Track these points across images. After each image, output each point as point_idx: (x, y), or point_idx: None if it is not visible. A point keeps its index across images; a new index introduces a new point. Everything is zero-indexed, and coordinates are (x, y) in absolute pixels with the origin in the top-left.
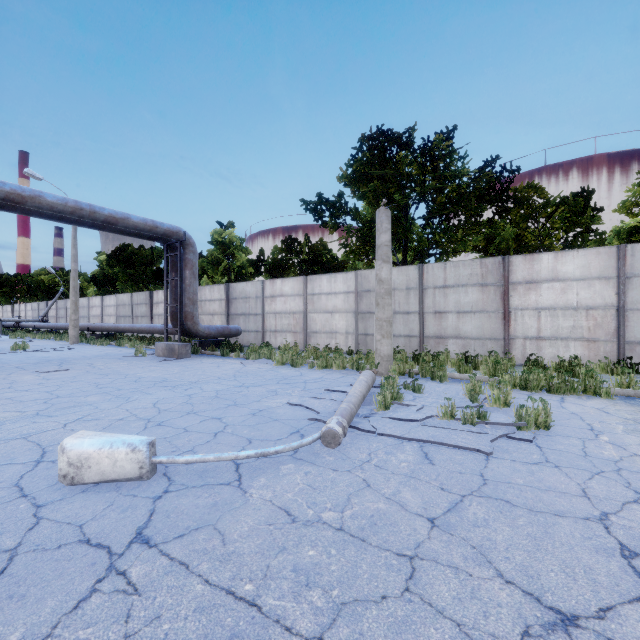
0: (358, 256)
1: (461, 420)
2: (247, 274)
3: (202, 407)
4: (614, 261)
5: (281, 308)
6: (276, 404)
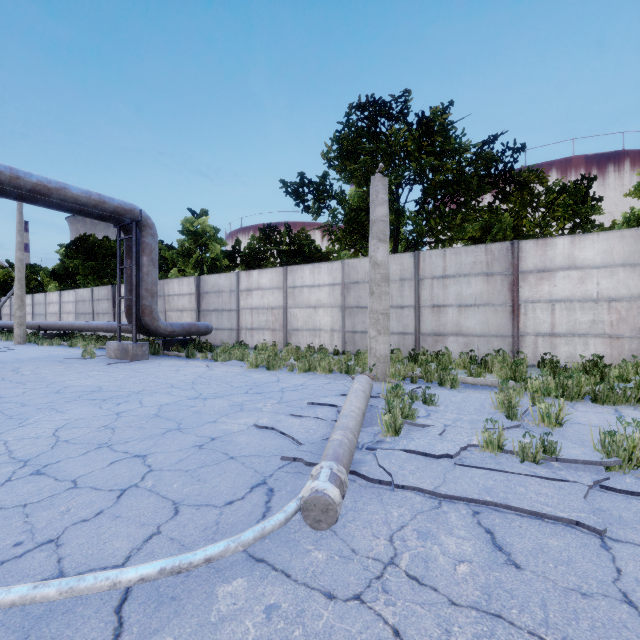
0: (344, 245)
1: (519, 456)
2: (221, 267)
3: (126, 434)
4: None
5: (258, 303)
6: (238, 427)
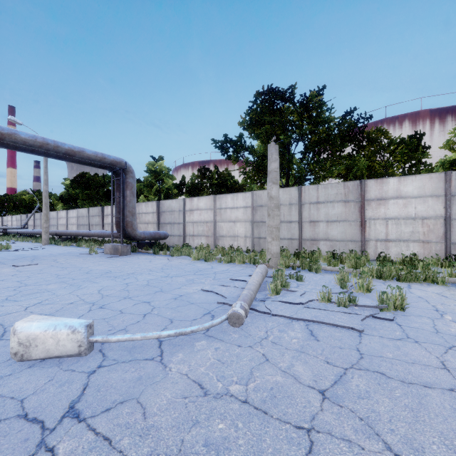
0: (253, 181)
1: (336, 303)
2: (173, 194)
3: (136, 293)
4: (442, 183)
5: (197, 218)
6: (193, 290)
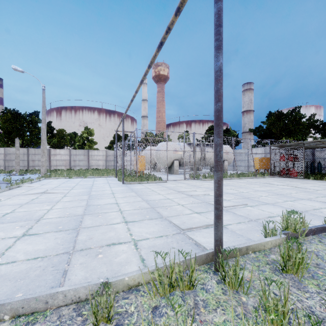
0: (4, 142)
1: (32, 174)
2: None
3: None
4: (69, 152)
5: None
6: None
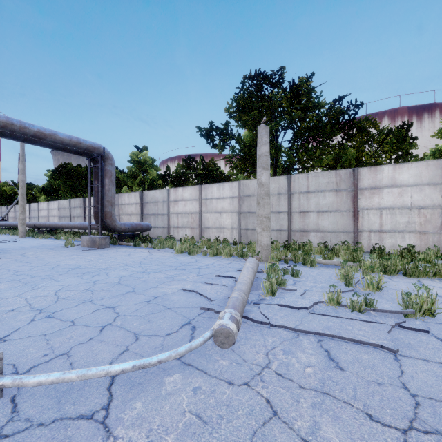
0: (240, 170)
1: (349, 308)
2: (157, 185)
3: (101, 294)
4: (440, 171)
5: (182, 209)
6: (171, 290)
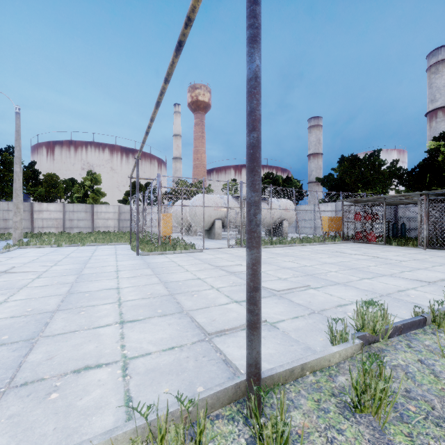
0: None
1: (1, 240)
2: None
3: None
4: (63, 207)
5: None
6: None
